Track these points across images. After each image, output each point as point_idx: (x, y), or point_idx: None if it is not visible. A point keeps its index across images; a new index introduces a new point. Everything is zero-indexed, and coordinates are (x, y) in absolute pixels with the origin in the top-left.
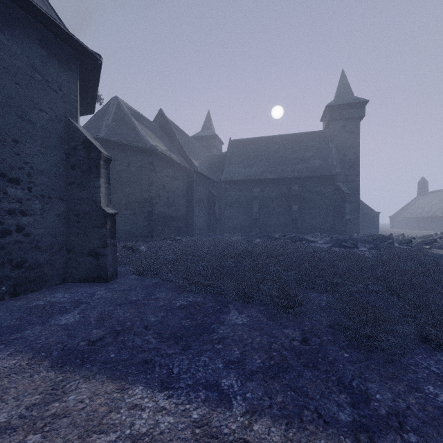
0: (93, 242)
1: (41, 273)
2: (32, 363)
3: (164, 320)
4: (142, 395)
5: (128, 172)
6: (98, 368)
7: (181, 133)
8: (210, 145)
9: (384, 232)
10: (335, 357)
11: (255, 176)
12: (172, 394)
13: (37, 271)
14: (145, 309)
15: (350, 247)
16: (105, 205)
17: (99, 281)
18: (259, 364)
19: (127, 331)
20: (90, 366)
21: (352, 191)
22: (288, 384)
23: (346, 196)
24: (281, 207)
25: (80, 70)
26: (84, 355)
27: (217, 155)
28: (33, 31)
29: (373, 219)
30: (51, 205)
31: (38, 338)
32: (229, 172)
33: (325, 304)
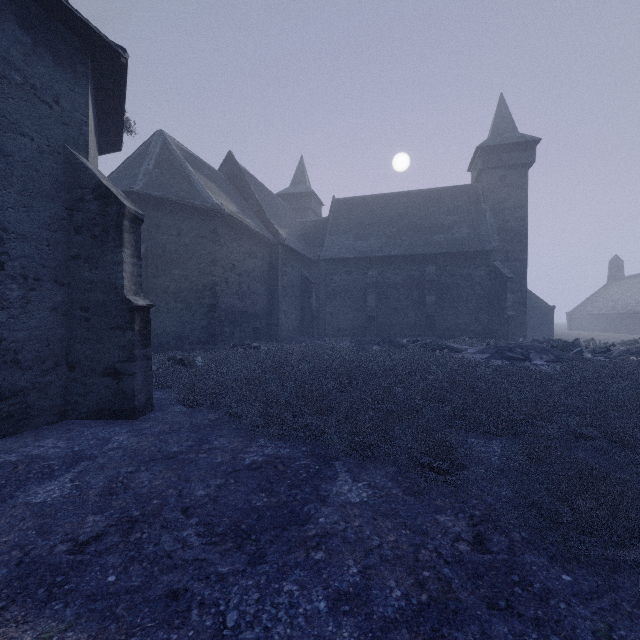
0: (111, 353)
1: (23, 405)
2: None
3: (220, 495)
4: None
5: (178, 245)
6: (76, 613)
7: (260, 188)
8: (303, 206)
9: (561, 335)
10: (546, 583)
11: (370, 253)
12: None
13: (14, 402)
14: (189, 471)
15: (518, 359)
16: (132, 292)
17: (121, 417)
18: (400, 601)
19: (150, 518)
20: (61, 607)
21: (516, 274)
22: None
23: (507, 282)
24: (409, 298)
25: (94, 75)
26: (56, 577)
27: (313, 221)
28: (7, 1)
29: (545, 317)
30: (40, 292)
31: None
32: (332, 246)
33: (501, 462)
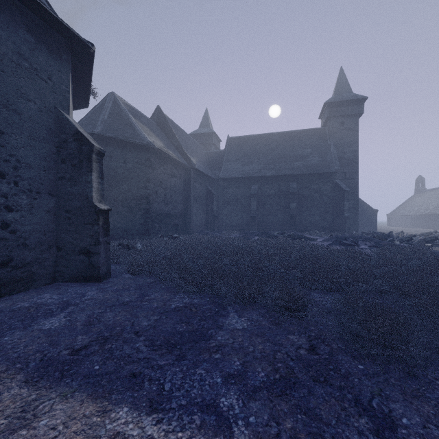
0: (84, 240)
1: (29, 273)
2: (4, 377)
3: (157, 325)
4: (127, 419)
5: (124, 169)
6: (79, 383)
7: (178, 130)
8: (207, 142)
9: (382, 229)
10: (348, 369)
11: (253, 174)
12: (162, 418)
13: (24, 270)
14: (137, 312)
15: (350, 245)
16: (97, 200)
17: (91, 280)
18: (263, 378)
19: (116, 337)
20: (69, 381)
21: (351, 188)
22: (297, 404)
23: (345, 194)
24: (279, 204)
25: (72, 60)
26: (64, 367)
27: (214, 152)
28: (20, 16)
29: (371, 217)
30: (40, 200)
31: (16, 346)
32: (227, 169)
33: (331, 306)
